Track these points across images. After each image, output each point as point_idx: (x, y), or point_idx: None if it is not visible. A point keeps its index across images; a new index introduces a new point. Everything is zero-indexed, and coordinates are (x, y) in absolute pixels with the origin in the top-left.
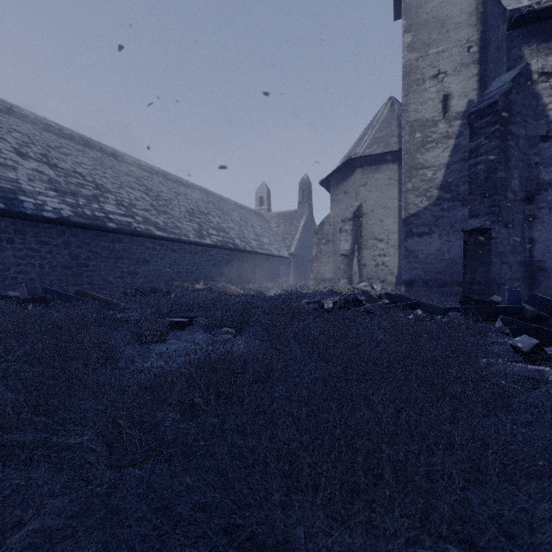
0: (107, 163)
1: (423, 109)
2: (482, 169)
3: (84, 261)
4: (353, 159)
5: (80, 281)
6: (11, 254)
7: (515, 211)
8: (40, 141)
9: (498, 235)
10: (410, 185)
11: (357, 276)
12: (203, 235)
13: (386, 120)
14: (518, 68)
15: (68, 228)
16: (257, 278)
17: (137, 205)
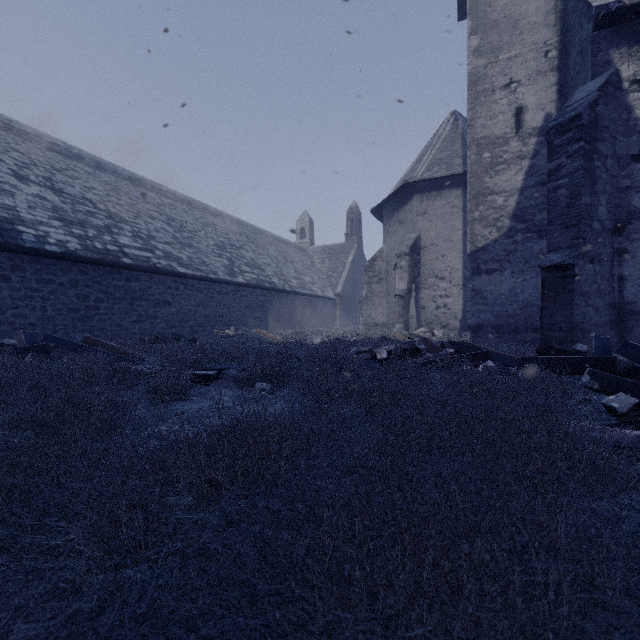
0: (122, 188)
1: (493, 125)
2: (563, 194)
3: (94, 303)
4: (409, 183)
5: (89, 326)
6: (7, 294)
7: (602, 244)
8: (44, 161)
9: (582, 272)
10: (478, 213)
11: (415, 320)
12: (234, 272)
13: (449, 138)
14: (606, 75)
15: (75, 265)
16: (298, 322)
17: (157, 237)
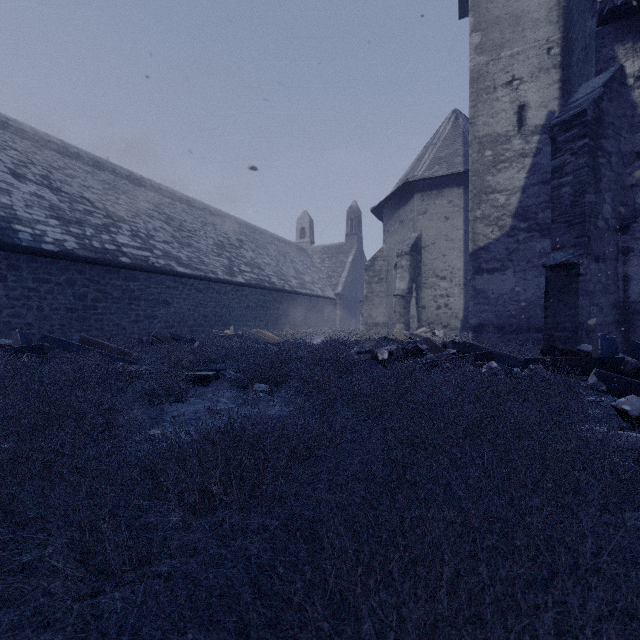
0: (121, 187)
1: (495, 123)
2: (567, 192)
3: (91, 303)
4: (410, 182)
5: (87, 326)
6: (3, 293)
7: (607, 243)
8: (41, 160)
9: (586, 270)
10: (479, 212)
11: (415, 320)
12: (233, 271)
13: (450, 136)
14: (611, 71)
15: (72, 264)
16: (298, 322)
17: (156, 237)
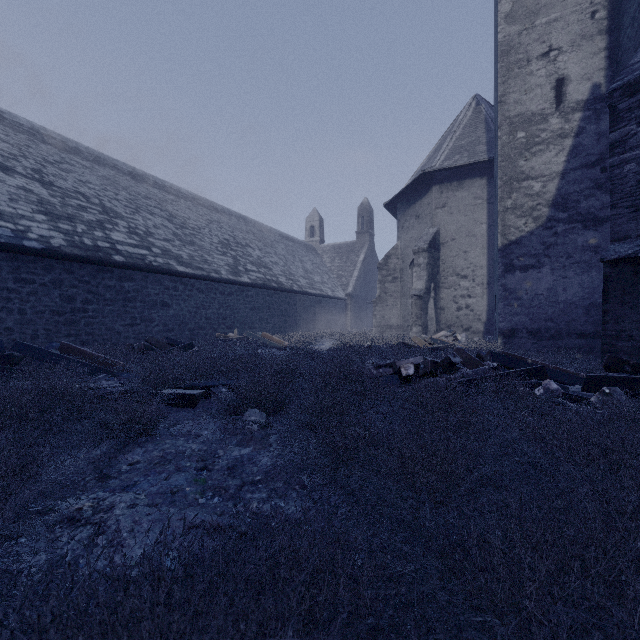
0: (121, 183)
1: (528, 100)
2: (633, 170)
3: (81, 305)
4: (428, 173)
5: (76, 331)
6: None
7: None
8: (35, 154)
9: None
10: (510, 201)
11: (433, 323)
12: (239, 271)
13: (471, 123)
14: None
15: (59, 262)
16: (306, 324)
17: (156, 234)
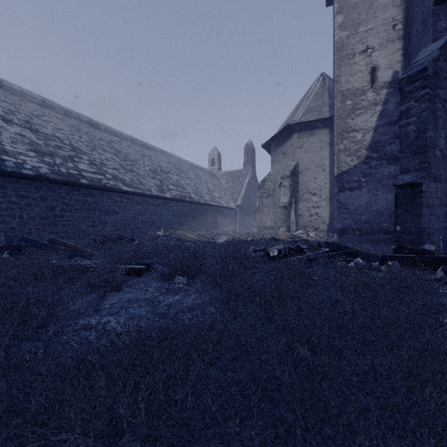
0: (83, 129)
1: (354, 80)
2: (412, 129)
3: (59, 212)
4: (290, 125)
5: (56, 230)
6: None
7: (442, 167)
8: (25, 110)
9: (427, 188)
10: (342, 146)
11: (294, 224)
12: (163, 189)
13: (319, 92)
14: (445, 38)
15: (45, 184)
16: (209, 226)
17: (107, 165)
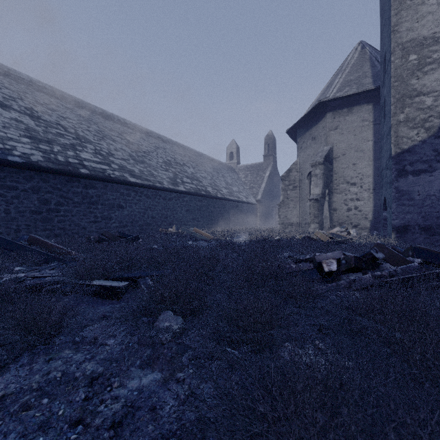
0: (93, 120)
1: (420, 26)
2: None
3: (54, 206)
4: (323, 103)
5: (51, 226)
6: None
7: None
8: (30, 98)
9: None
10: (403, 115)
11: (328, 221)
12: (177, 182)
13: (357, 63)
14: None
15: (37, 174)
16: (227, 222)
17: (115, 155)
